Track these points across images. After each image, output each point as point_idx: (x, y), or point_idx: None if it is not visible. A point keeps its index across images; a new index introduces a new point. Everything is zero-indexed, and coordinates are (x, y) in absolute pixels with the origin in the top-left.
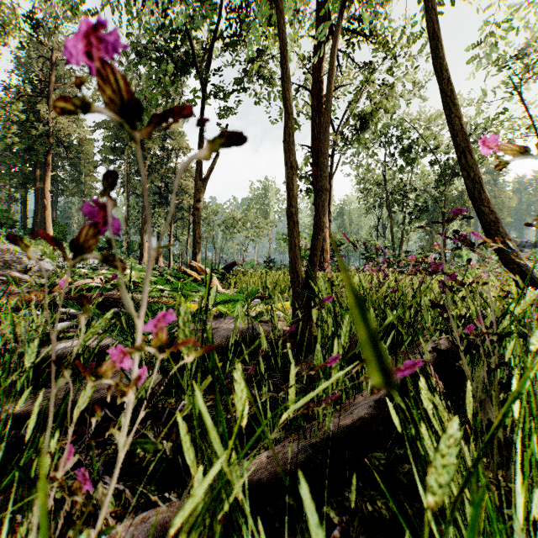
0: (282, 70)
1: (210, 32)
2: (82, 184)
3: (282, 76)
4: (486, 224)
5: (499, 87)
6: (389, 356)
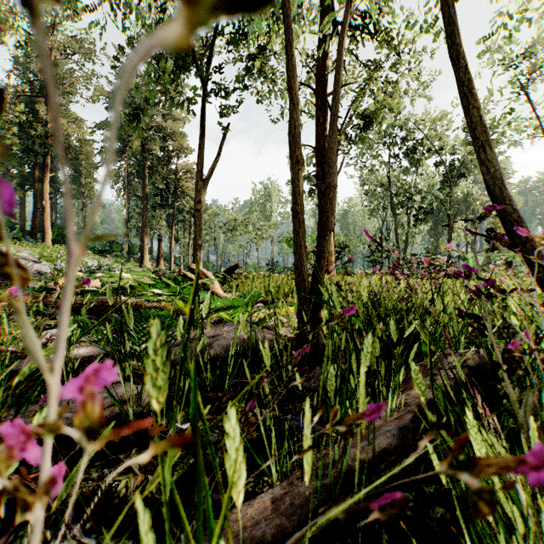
0: (286, 56)
1: (211, 29)
2: (82, 186)
3: (287, 63)
4: (507, 223)
5: (506, 86)
6: (423, 381)
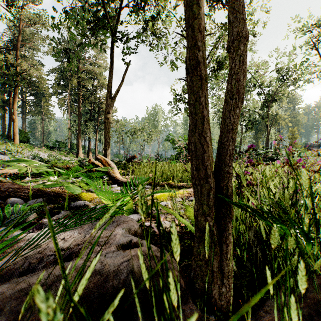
0: None
1: None
2: (42, 107)
3: None
4: None
5: (304, 45)
6: None
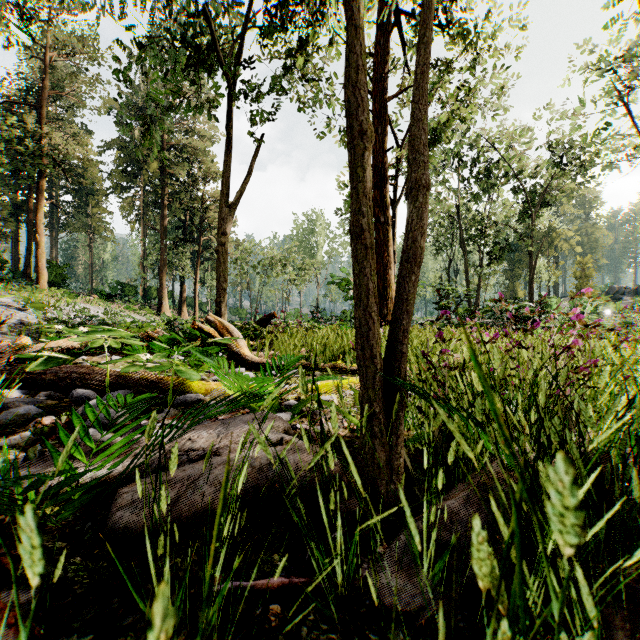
0: None
1: (240, 15)
2: (89, 217)
3: None
4: None
5: (601, 96)
6: None
